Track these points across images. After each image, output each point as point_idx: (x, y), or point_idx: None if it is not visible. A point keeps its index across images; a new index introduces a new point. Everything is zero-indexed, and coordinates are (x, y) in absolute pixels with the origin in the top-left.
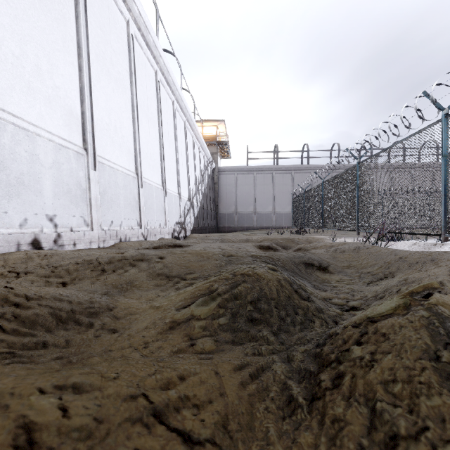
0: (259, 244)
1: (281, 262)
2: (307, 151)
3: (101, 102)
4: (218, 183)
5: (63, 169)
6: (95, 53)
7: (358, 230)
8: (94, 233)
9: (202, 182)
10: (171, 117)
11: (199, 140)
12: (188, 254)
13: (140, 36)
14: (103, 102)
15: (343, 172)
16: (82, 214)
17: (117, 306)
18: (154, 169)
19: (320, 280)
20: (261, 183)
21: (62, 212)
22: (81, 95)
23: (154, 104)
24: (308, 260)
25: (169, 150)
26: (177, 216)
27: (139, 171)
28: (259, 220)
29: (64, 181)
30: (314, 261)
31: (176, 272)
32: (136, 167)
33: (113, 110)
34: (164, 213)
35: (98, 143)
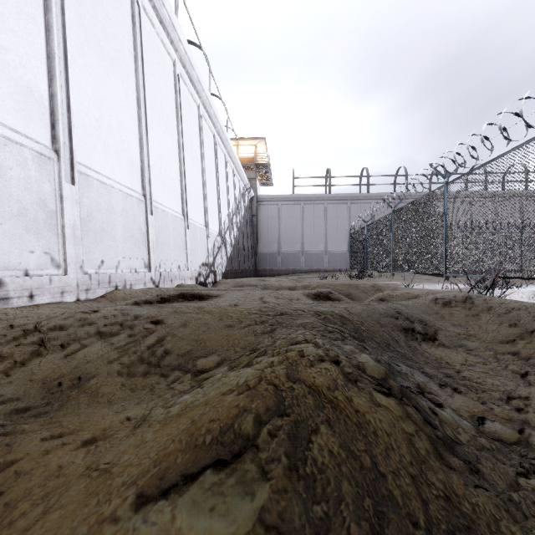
0: (315, 293)
1: (367, 329)
2: (367, 176)
3: (86, 86)
4: (257, 216)
5: (11, 177)
6: (77, 12)
7: (447, 273)
8: (69, 279)
9: (237, 213)
10: (195, 126)
11: (233, 160)
12: (206, 315)
13: (150, 7)
14: (90, 86)
15: (423, 197)
16: (48, 250)
17: (2, 470)
18: (171, 191)
19: (433, 359)
20: (310, 215)
21: (7, 245)
22: (49, 68)
23: (171, 104)
24: (405, 323)
25: (193, 169)
26: (204, 256)
27: (148, 191)
28: (307, 261)
29: (12, 195)
30: (415, 325)
31: (177, 354)
32: (143, 186)
33: (107, 101)
34: (186, 251)
35: (79, 144)
